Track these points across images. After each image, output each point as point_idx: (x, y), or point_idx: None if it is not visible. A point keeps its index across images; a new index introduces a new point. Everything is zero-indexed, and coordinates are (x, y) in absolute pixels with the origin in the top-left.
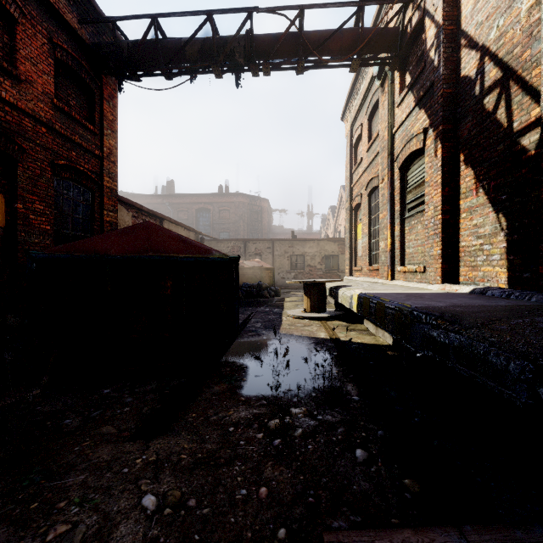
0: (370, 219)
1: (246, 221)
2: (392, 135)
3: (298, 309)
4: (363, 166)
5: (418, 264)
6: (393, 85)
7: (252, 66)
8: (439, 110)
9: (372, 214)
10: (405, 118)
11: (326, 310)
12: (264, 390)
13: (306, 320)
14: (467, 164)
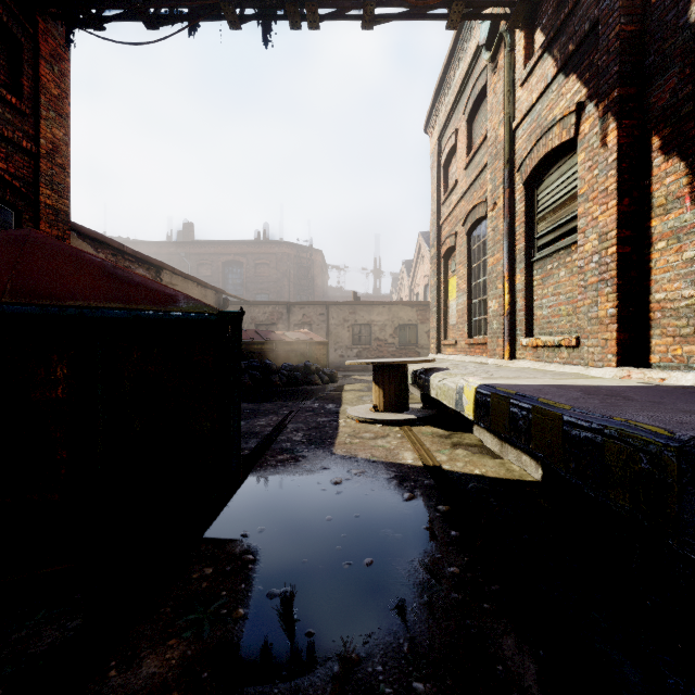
0: (470, 268)
1: (292, 279)
2: (511, 132)
3: (364, 405)
4: (459, 192)
5: (560, 333)
6: (512, 53)
7: (289, 8)
8: (613, 63)
9: (472, 261)
10: (538, 98)
11: (408, 408)
12: (282, 663)
13: (378, 425)
14: (670, 152)
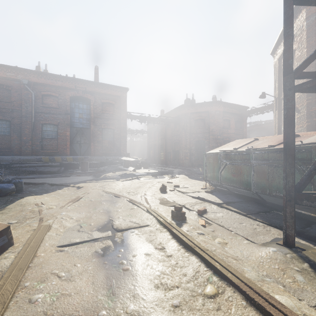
0: None
1: None
2: None
3: None
4: None
5: None
6: None
7: None
8: None
9: None
10: None
11: None
12: None
13: None
14: None
